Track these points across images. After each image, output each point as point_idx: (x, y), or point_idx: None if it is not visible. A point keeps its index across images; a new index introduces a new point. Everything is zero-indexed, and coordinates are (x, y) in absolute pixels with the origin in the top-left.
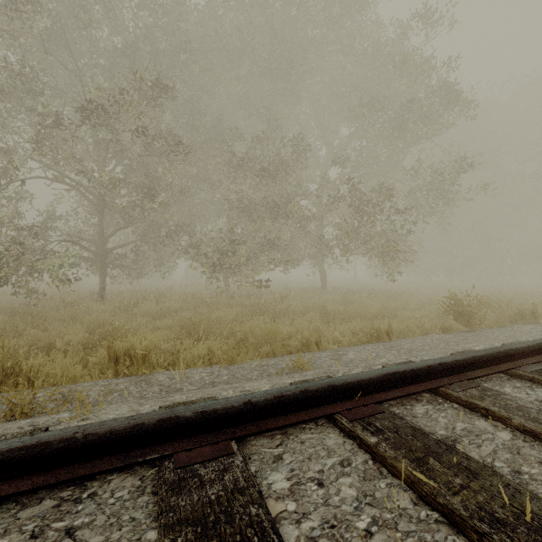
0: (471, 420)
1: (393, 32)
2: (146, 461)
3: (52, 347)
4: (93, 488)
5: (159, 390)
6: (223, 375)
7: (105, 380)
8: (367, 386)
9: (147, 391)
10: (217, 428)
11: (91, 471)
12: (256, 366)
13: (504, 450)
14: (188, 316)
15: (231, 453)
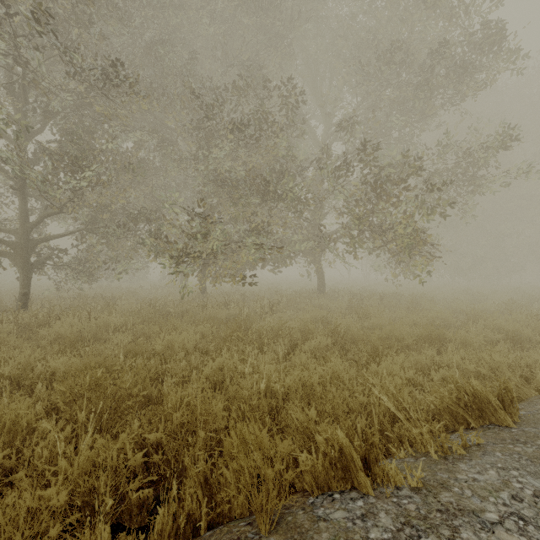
0: None
1: None
2: None
3: None
4: None
5: None
6: None
7: None
8: None
9: None
10: None
11: None
12: None
13: None
14: (127, 340)
15: None
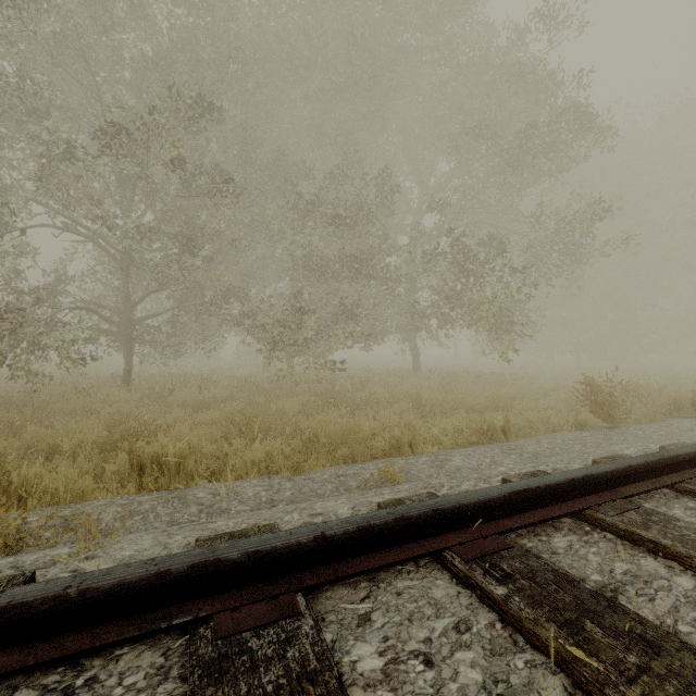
0: (634, 558)
1: (506, 38)
2: (173, 626)
3: (57, 450)
4: (93, 669)
5: (198, 512)
6: (286, 490)
7: (124, 497)
8: (486, 509)
9: (181, 513)
10: (276, 575)
11: (89, 644)
12: (330, 476)
13: (688, 605)
14: (240, 407)
15: (297, 613)
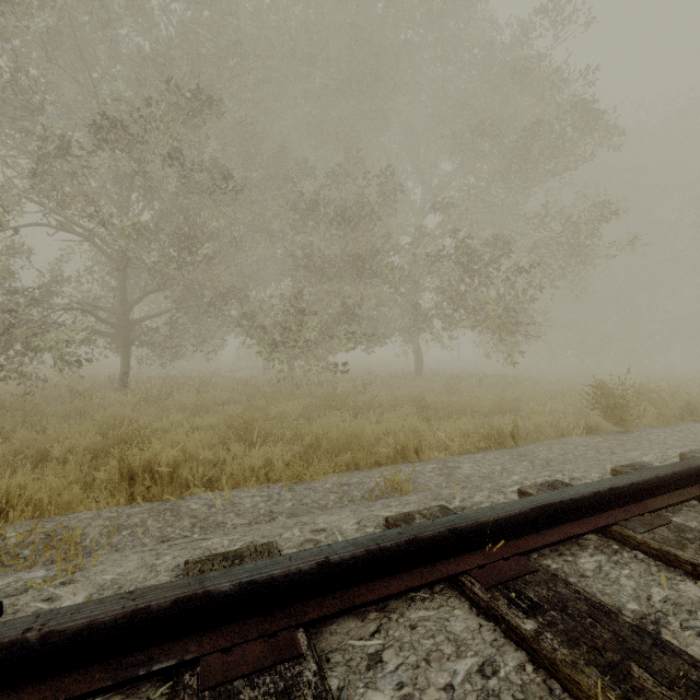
0: (671, 582)
1: (511, 35)
2: (153, 673)
3: (47, 456)
4: None
5: (191, 526)
6: (286, 501)
7: (113, 509)
8: (506, 527)
9: (173, 527)
10: (274, 607)
11: (52, 698)
12: (332, 485)
13: None
14: (239, 410)
15: (297, 655)
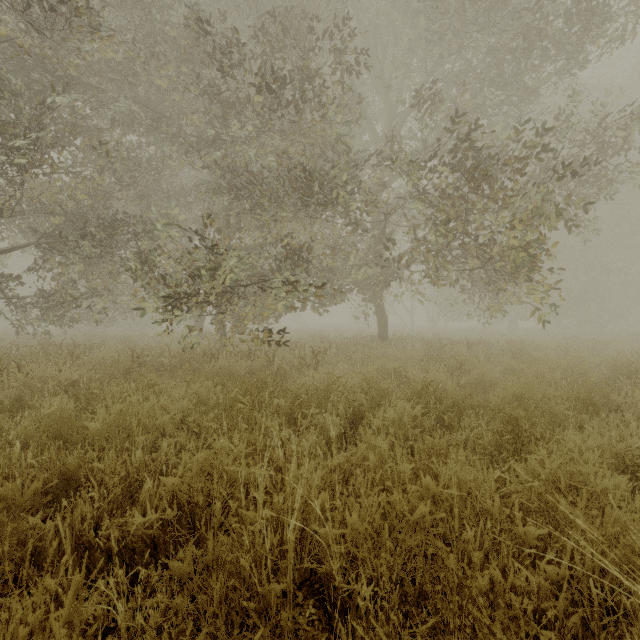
0: None
1: None
2: None
3: None
4: None
5: None
6: None
7: None
8: None
9: None
10: None
11: None
12: None
13: None
14: (66, 409)
15: None
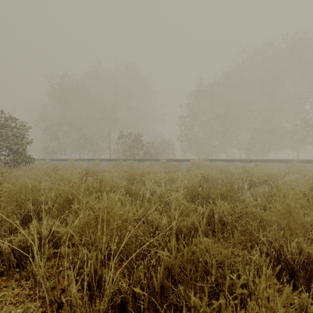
0: None
1: None
2: None
3: None
4: None
5: None
6: None
7: None
8: None
9: None
10: None
11: None
12: None
13: None
14: None
15: None
